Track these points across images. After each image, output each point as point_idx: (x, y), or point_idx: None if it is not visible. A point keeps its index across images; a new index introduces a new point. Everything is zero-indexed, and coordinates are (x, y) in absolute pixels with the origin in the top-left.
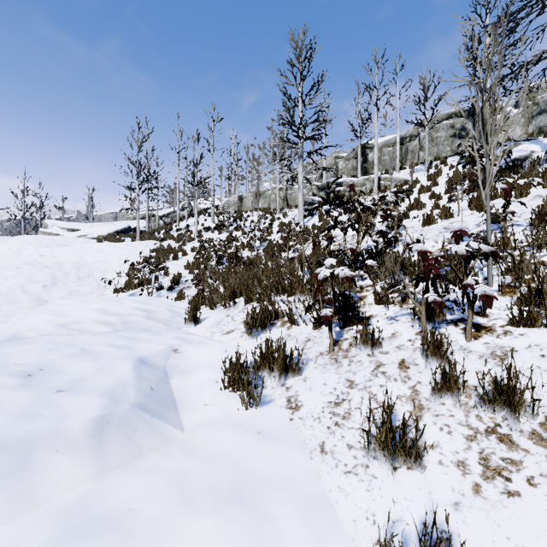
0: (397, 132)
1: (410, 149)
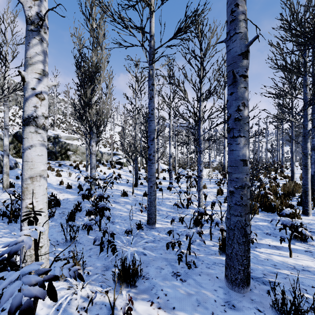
0: None
1: None
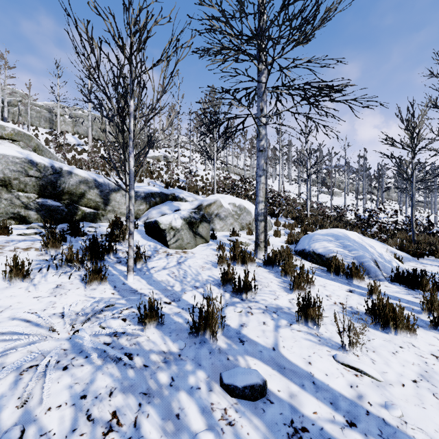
0: (6, 100)
1: (12, 112)
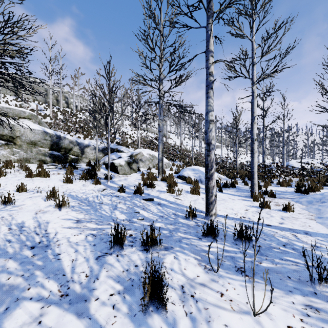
0: None
1: None
